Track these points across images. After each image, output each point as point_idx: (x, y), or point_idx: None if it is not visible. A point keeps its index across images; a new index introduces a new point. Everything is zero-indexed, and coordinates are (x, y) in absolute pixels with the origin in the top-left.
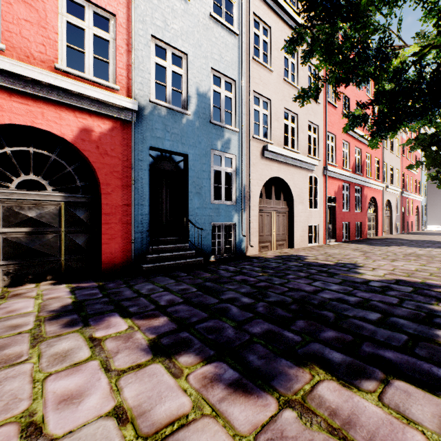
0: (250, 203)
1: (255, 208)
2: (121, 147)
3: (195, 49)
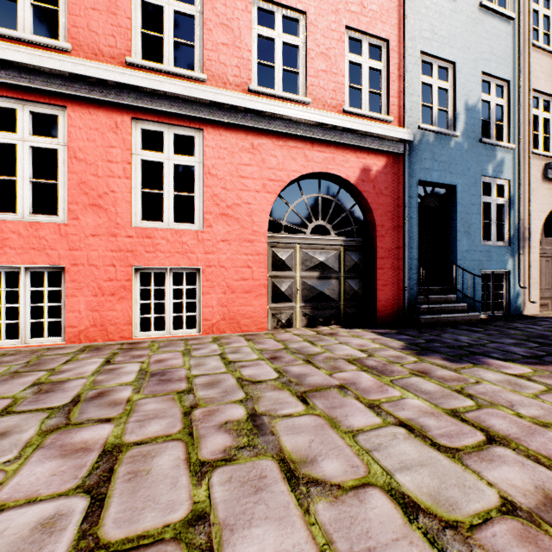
0: (530, 244)
1: (534, 250)
2: (393, 185)
3: (463, 54)
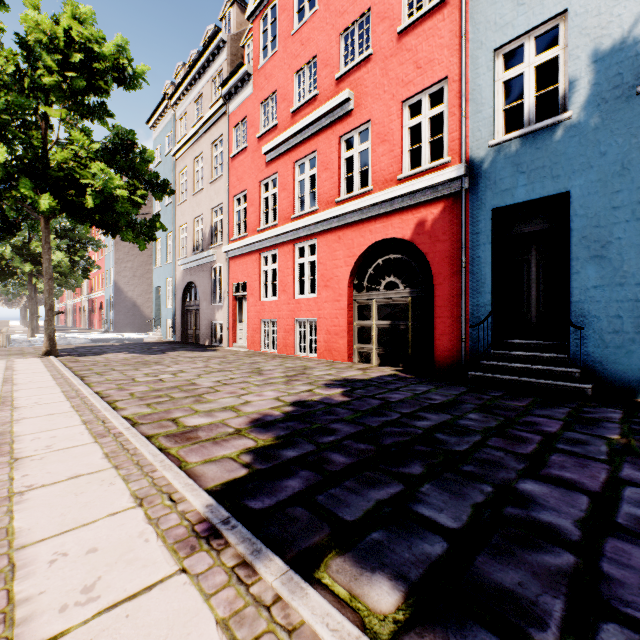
0: None
1: None
2: (453, 227)
3: None
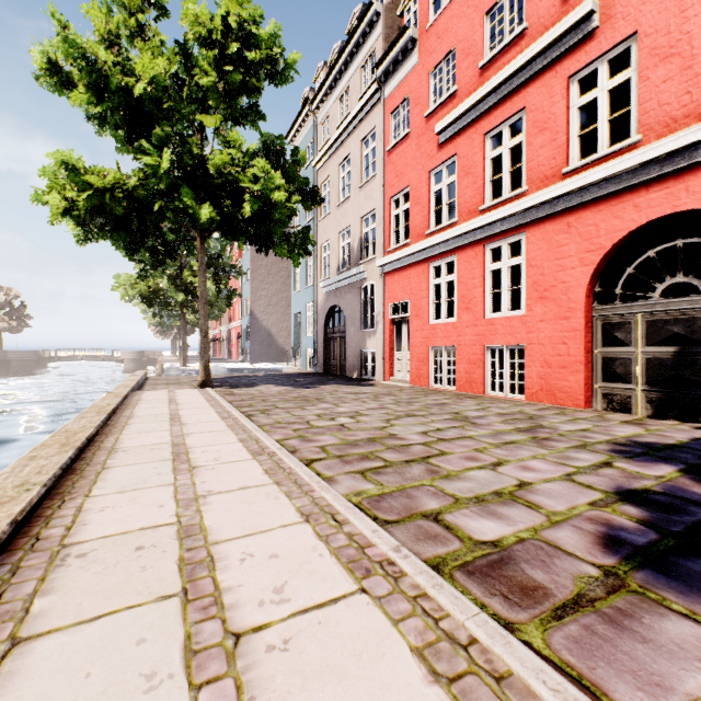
0: None
1: None
2: None
3: None
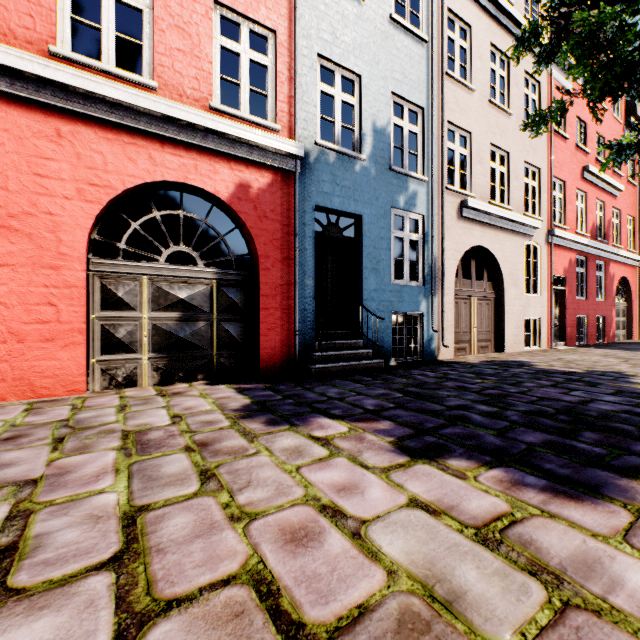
0: (443, 284)
1: (449, 292)
2: (282, 207)
3: (371, 68)
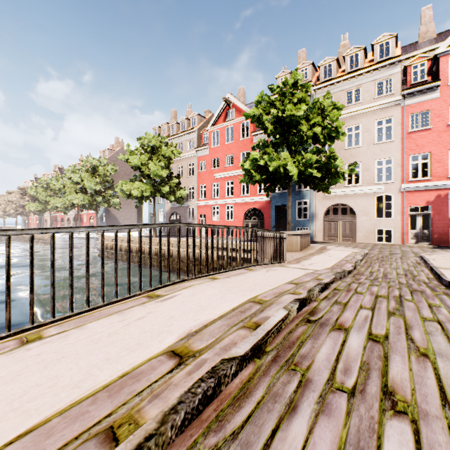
0: (315, 218)
1: (320, 220)
2: (268, 207)
3: None
